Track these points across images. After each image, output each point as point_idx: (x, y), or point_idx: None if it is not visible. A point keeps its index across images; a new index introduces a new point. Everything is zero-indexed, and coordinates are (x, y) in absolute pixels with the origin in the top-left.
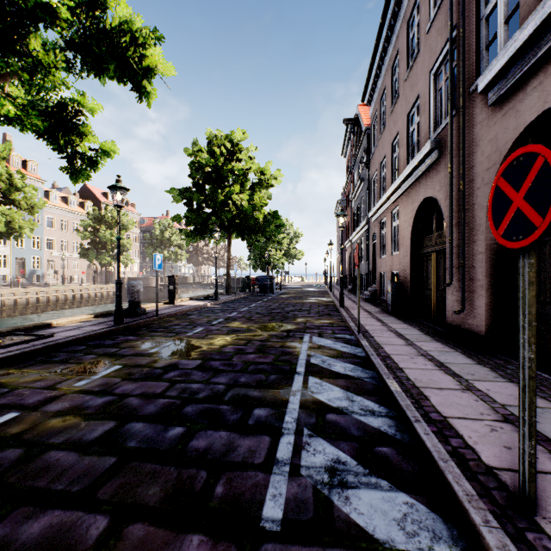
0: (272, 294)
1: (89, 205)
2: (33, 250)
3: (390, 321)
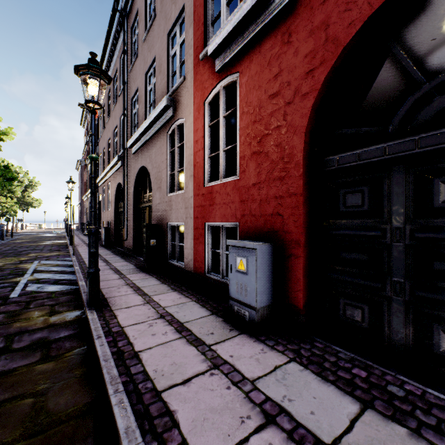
0: (2, 241)
1: None
2: None
3: (99, 249)
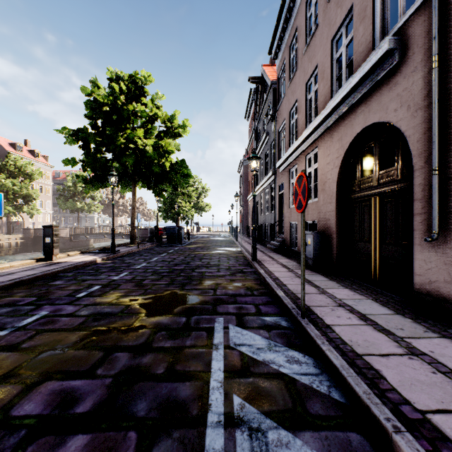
0: (180, 244)
1: None
2: None
3: (323, 283)
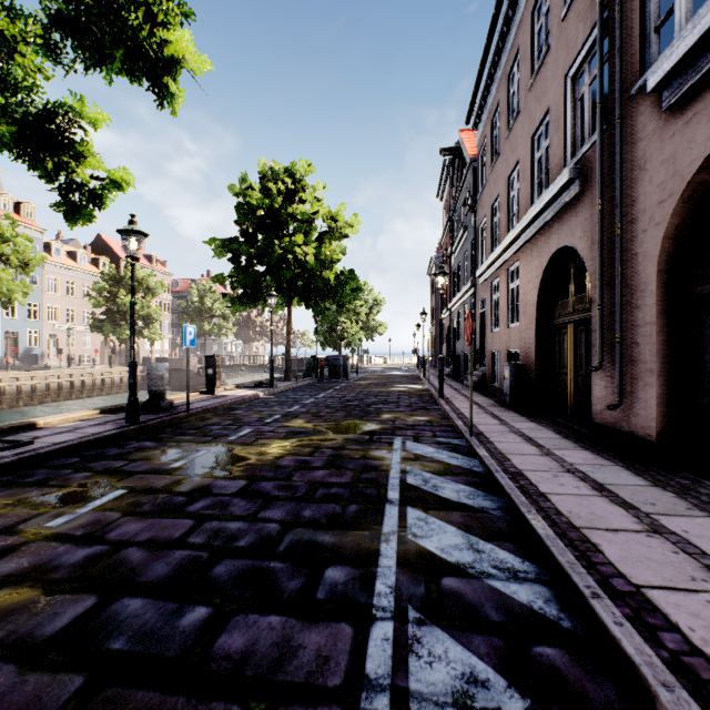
0: (346, 380)
1: (105, 262)
2: (28, 321)
3: (511, 418)
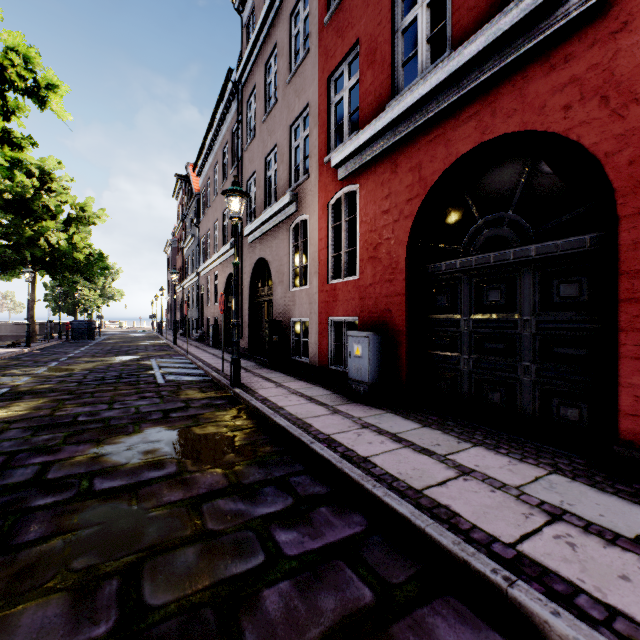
0: (94, 340)
1: None
2: None
3: (209, 349)
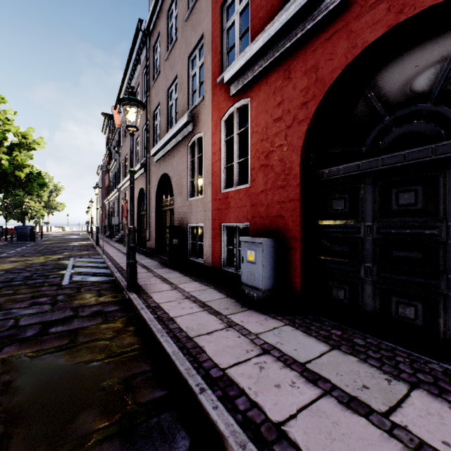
0: (34, 242)
1: None
2: None
3: (124, 249)
